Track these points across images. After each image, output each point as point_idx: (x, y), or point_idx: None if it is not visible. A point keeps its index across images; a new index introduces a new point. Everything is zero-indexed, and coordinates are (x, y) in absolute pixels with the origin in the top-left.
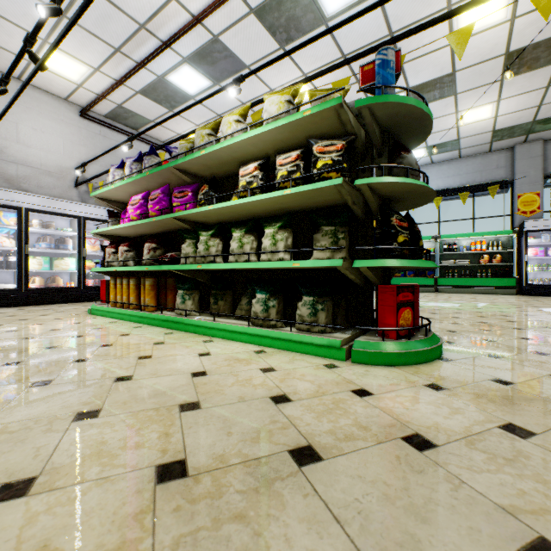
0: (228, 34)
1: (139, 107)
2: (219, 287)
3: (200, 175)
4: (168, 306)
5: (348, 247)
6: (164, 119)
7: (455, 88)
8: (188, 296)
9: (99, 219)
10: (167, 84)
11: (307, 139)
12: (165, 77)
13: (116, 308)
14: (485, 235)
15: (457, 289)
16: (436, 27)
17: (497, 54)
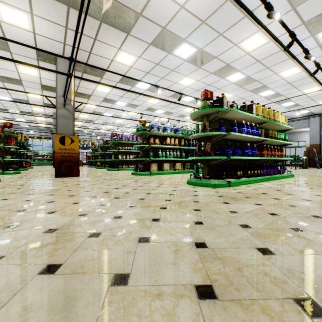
0: None
1: None
2: None
3: None
4: None
5: None
6: None
7: (37, 122)
8: None
9: None
10: None
11: None
12: None
13: None
14: (46, 151)
15: (38, 164)
16: (33, 117)
17: (44, 121)
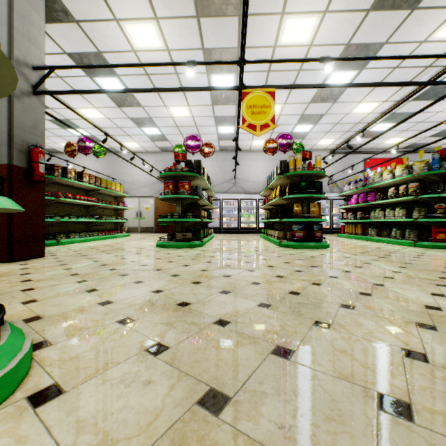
0: (399, 110)
1: (356, 142)
2: (384, 227)
3: (377, 187)
4: (366, 234)
5: (426, 214)
6: (366, 158)
7: None
8: (372, 230)
9: (338, 199)
10: (370, 132)
11: (407, 183)
12: (368, 130)
13: (347, 234)
14: None
15: None
16: None
17: None
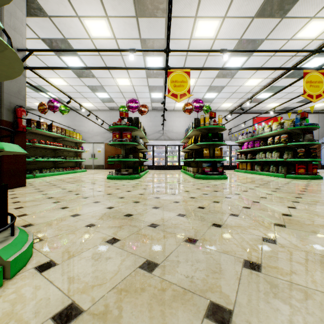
0: (275, 84)
1: (247, 105)
2: (265, 165)
3: (261, 137)
4: (253, 169)
5: (292, 156)
6: (254, 117)
7: None
8: (257, 167)
9: (235, 145)
10: (256, 98)
11: (280, 134)
12: (255, 97)
13: (241, 170)
14: None
15: None
16: None
17: None
